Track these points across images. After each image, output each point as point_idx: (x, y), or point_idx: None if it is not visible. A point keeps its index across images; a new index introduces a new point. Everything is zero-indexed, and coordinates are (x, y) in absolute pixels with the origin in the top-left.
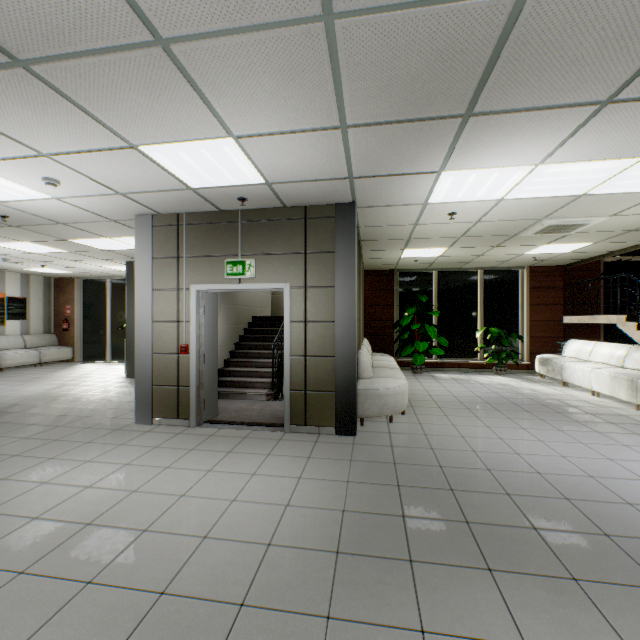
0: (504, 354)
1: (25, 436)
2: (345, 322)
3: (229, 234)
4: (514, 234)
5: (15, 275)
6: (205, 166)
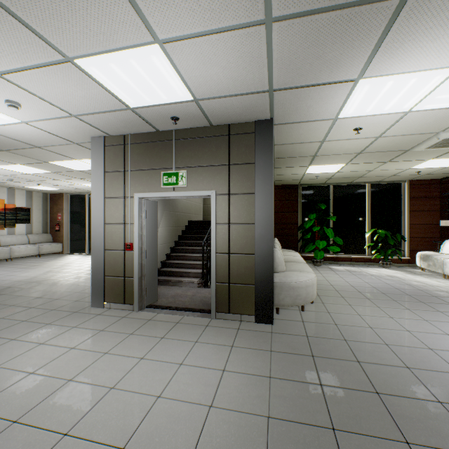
0: (390, 251)
1: (2, 316)
2: (264, 224)
3: (165, 150)
4: (407, 149)
5: (22, 192)
6: (138, 81)
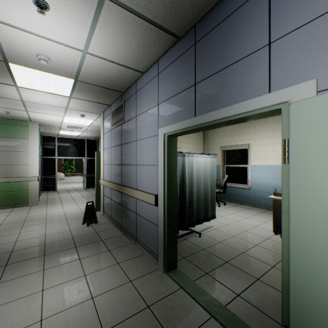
0: None
1: None
2: None
3: None
4: None
5: None
6: None
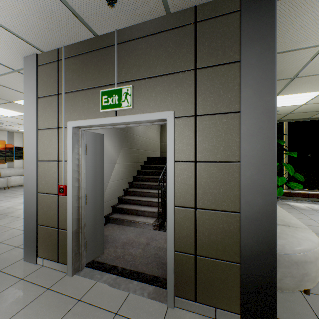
0: None
1: None
2: (257, 162)
3: (105, 61)
4: None
5: (20, 134)
6: None
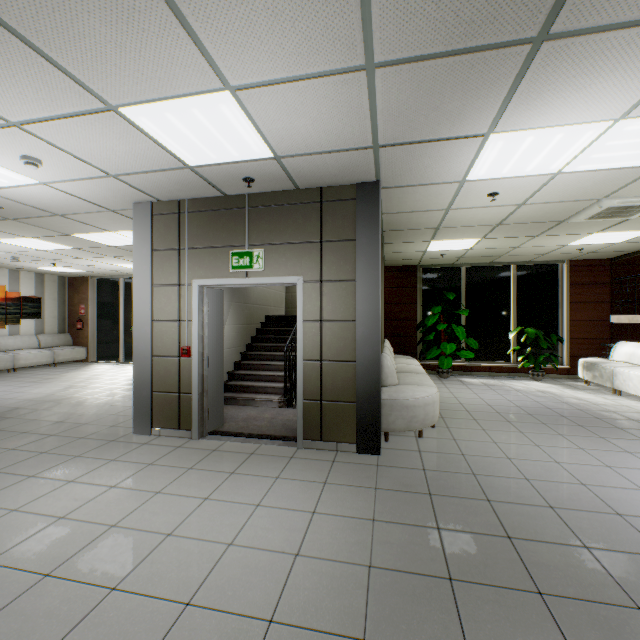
0: (542, 357)
1: (13, 447)
2: (367, 321)
3: (235, 222)
4: (562, 220)
5: (29, 274)
6: (201, 135)
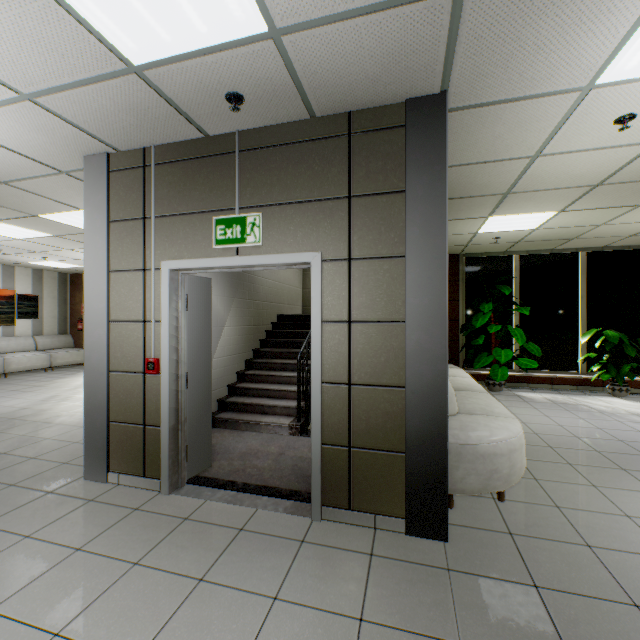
0: (627, 368)
1: None
2: (425, 322)
3: (220, 174)
4: None
5: (26, 270)
6: None
